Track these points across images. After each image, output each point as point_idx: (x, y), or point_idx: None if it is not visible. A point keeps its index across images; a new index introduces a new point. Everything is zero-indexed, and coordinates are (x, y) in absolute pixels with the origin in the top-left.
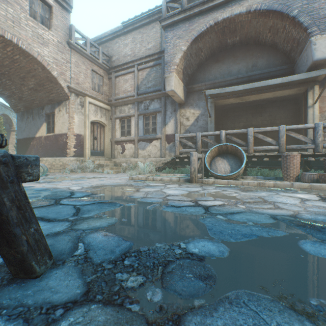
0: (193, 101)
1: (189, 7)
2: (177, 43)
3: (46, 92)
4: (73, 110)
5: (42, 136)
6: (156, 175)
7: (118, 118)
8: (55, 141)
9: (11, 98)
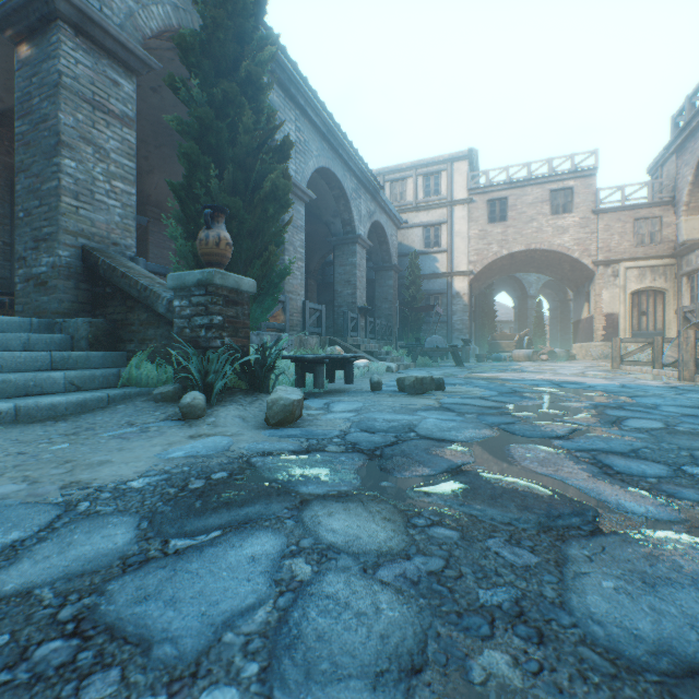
0: None
1: (684, 125)
2: (683, 172)
3: (578, 272)
4: (599, 286)
5: (583, 318)
6: None
7: (684, 276)
8: (589, 324)
9: (563, 280)
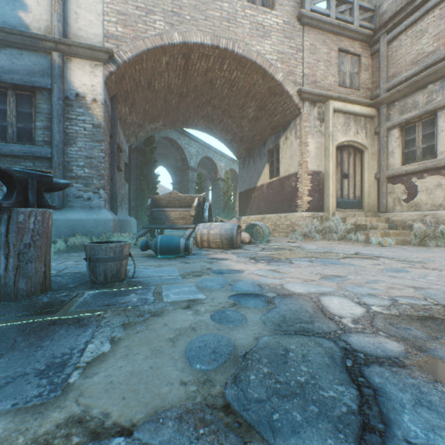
0: None
1: None
2: None
3: (267, 118)
4: (305, 130)
5: (263, 184)
6: None
7: (396, 127)
8: (279, 188)
9: (233, 142)
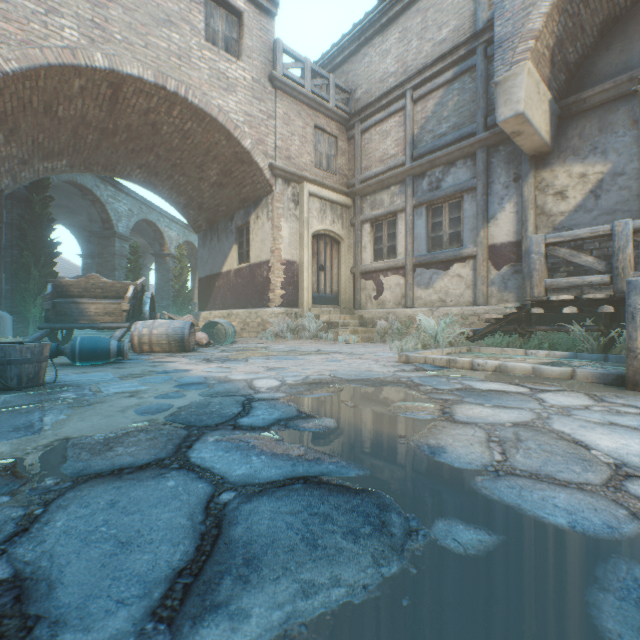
0: (580, 140)
1: None
2: None
3: (235, 187)
4: (279, 212)
5: (231, 270)
6: (470, 353)
7: (368, 222)
8: (250, 277)
9: (189, 208)
